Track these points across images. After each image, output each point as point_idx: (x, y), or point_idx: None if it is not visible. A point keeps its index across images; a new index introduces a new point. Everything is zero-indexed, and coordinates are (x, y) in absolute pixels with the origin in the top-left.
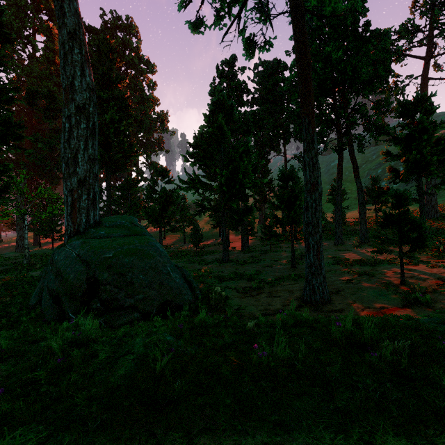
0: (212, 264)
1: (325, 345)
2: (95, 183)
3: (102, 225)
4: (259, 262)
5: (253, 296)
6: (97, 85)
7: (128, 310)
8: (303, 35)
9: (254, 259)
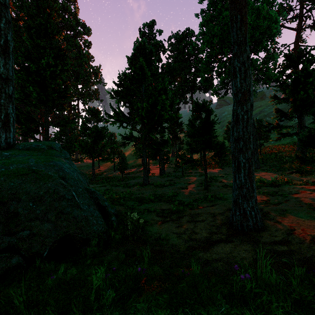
0: (134, 187)
1: None
2: (8, 104)
3: (14, 148)
4: (175, 185)
5: (174, 221)
6: (35, 33)
7: (4, 254)
8: None
9: (170, 182)
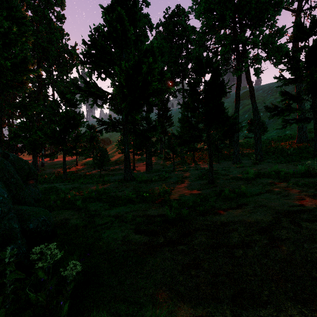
0: (111, 184)
1: None
2: None
3: None
4: (166, 179)
5: (174, 245)
6: None
7: None
8: None
9: (159, 177)
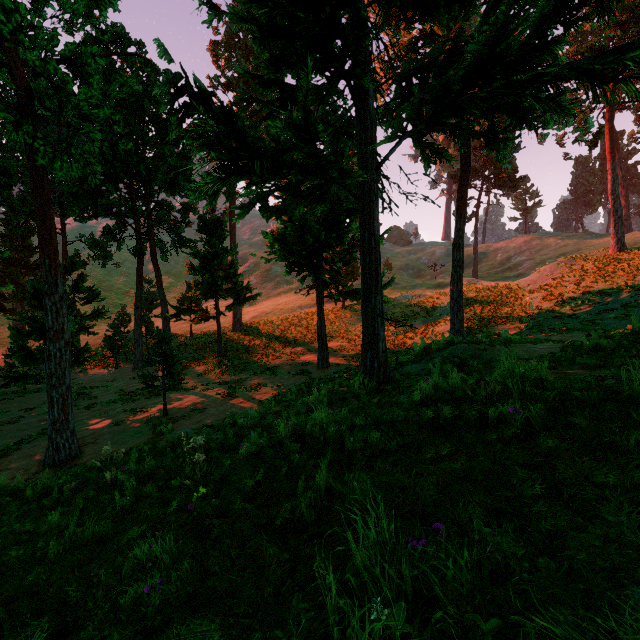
0: None
1: (18, 506)
2: None
3: None
4: None
5: None
6: None
7: None
8: (40, 168)
9: None
